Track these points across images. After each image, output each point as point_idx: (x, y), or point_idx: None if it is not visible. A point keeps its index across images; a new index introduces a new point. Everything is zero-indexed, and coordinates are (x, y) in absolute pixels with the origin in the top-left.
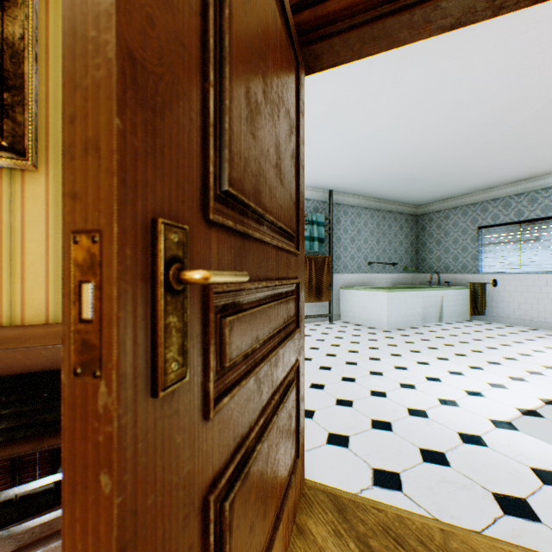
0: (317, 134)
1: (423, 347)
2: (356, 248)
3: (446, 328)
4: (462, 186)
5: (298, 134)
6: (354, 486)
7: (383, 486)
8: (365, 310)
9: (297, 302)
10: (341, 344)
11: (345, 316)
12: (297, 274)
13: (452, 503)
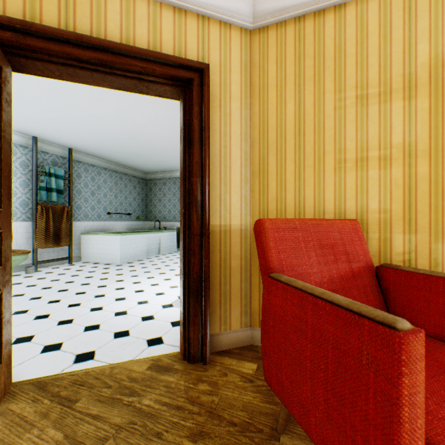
0: (50, 101)
1: (142, 272)
2: (97, 201)
3: (161, 258)
4: (172, 165)
5: (2, 121)
6: (59, 370)
7: (82, 361)
8: (103, 251)
9: (0, 247)
10: (76, 280)
11: (86, 257)
12: (2, 226)
13: (123, 352)
